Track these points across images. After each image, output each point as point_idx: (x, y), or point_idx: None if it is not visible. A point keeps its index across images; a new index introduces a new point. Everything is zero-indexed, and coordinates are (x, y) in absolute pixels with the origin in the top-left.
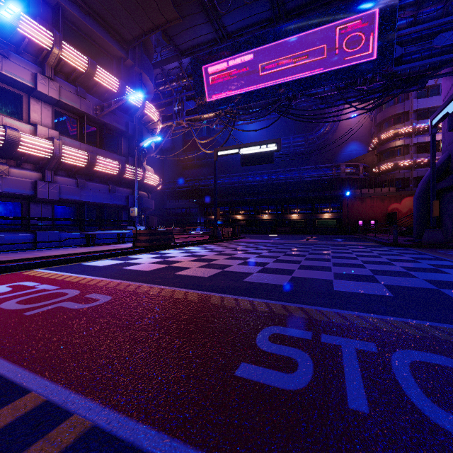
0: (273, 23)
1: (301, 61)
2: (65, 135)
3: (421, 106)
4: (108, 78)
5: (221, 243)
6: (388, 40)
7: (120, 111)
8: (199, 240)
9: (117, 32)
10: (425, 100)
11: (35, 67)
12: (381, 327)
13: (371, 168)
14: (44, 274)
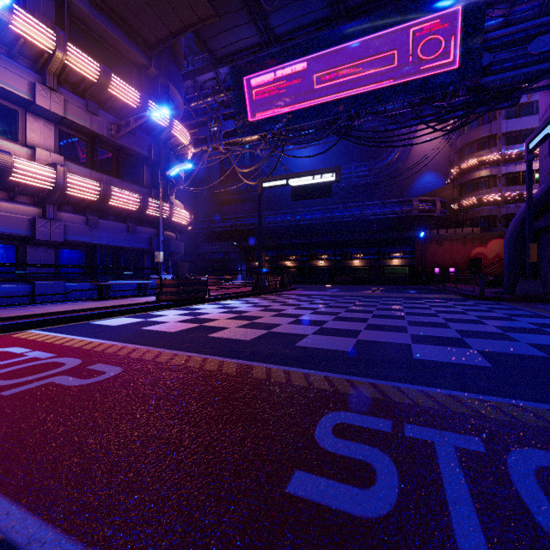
0: (331, 24)
1: (366, 70)
2: (72, 161)
3: (511, 128)
4: (126, 90)
5: (267, 295)
6: (474, 45)
7: (142, 132)
8: (239, 292)
9: (138, 33)
10: (515, 121)
11: (32, 75)
12: (484, 412)
13: (451, 204)
14: (39, 337)
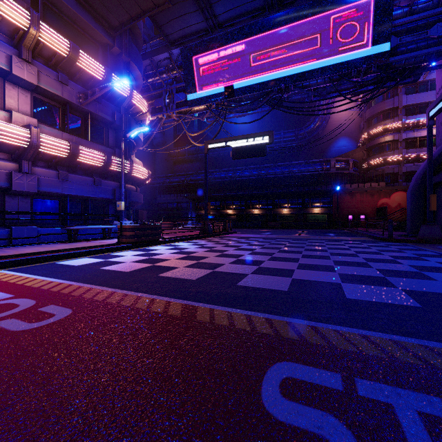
0: (265, 12)
1: (294, 51)
2: (46, 124)
3: (410, 102)
4: (92, 64)
5: (212, 238)
6: (384, 30)
7: (106, 100)
8: (189, 235)
9: (103, 17)
10: (413, 96)
11: (10, 49)
12: (433, 362)
13: (361, 164)
14: (5, 277)
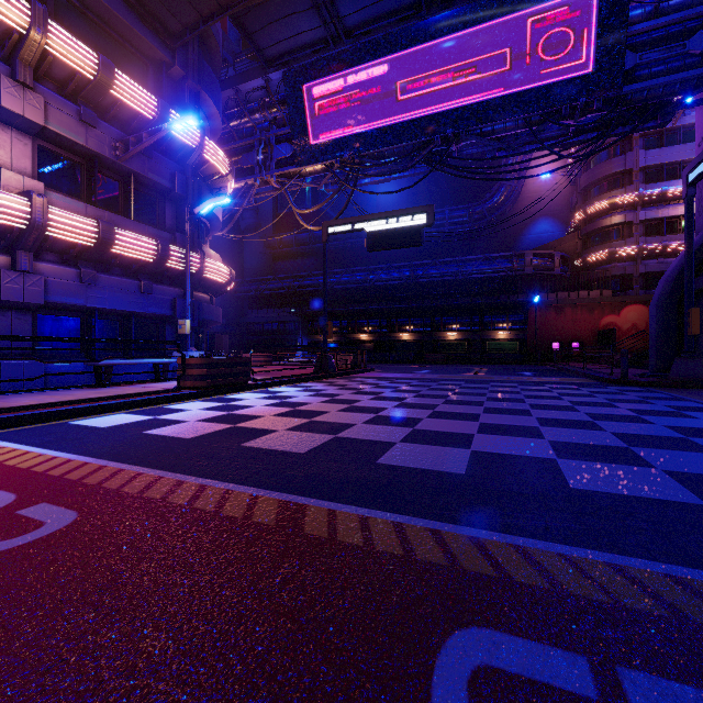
0: (421, 12)
1: (468, 76)
2: (59, 191)
3: (651, 161)
4: (137, 93)
5: (334, 379)
6: (614, 41)
7: (161, 154)
8: (297, 374)
9: (155, 16)
10: (657, 152)
11: None
12: None
13: (573, 260)
14: None
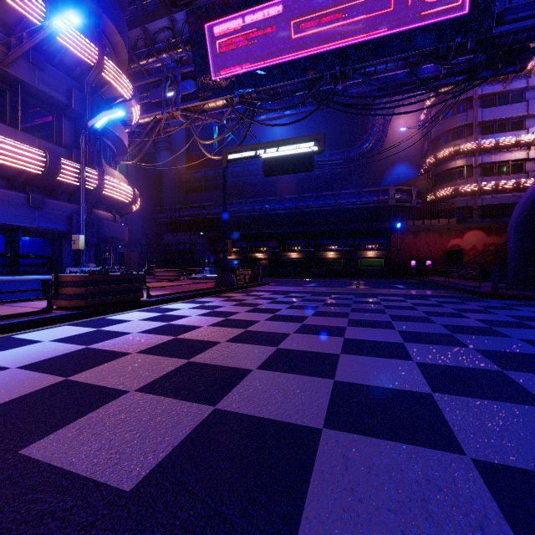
0: None
1: (355, 16)
2: None
3: (487, 117)
4: None
5: (232, 293)
6: None
7: (56, 68)
8: (196, 289)
9: None
10: (491, 110)
11: None
12: None
13: (425, 195)
14: None
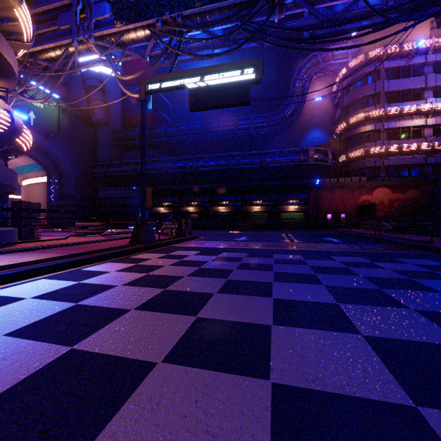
0: None
1: None
2: None
3: (392, 88)
4: None
5: (148, 253)
6: None
7: None
8: (94, 250)
9: None
10: (396, 82)
11: None
12: None
13: (338, 156)
14: None
